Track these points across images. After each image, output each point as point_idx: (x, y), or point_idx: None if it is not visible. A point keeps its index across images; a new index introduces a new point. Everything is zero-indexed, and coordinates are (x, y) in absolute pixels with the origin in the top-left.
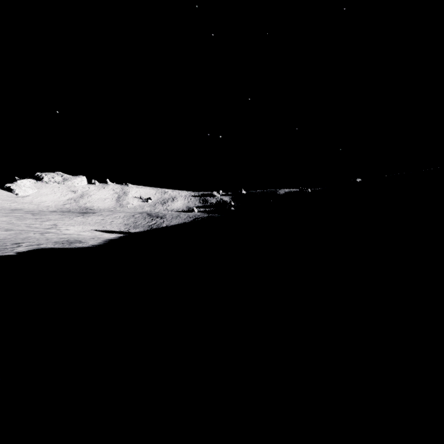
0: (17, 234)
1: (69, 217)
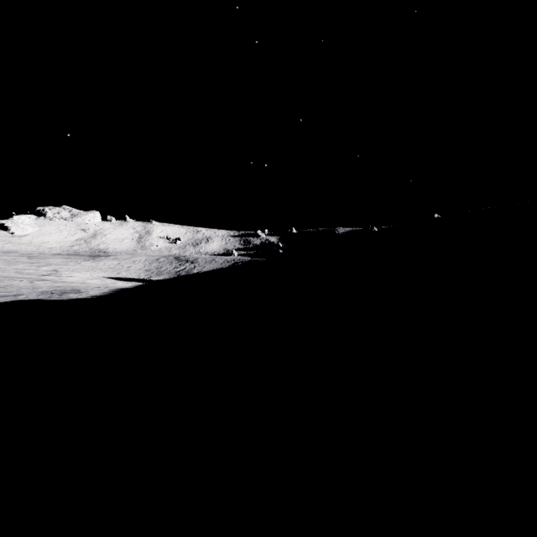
0: None
1: (76, 261)
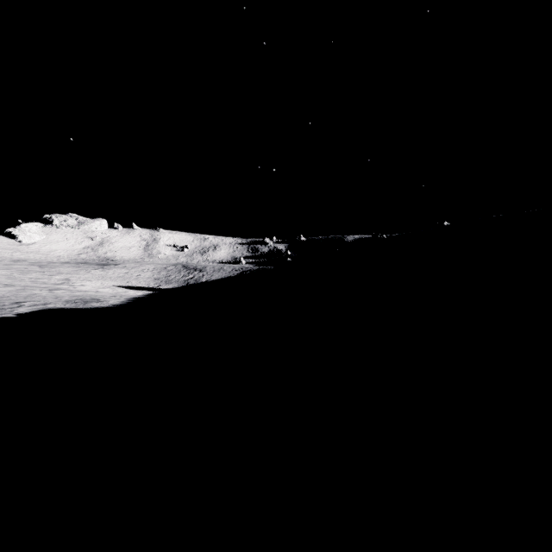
0: (19, 291)
1: (85, 270)
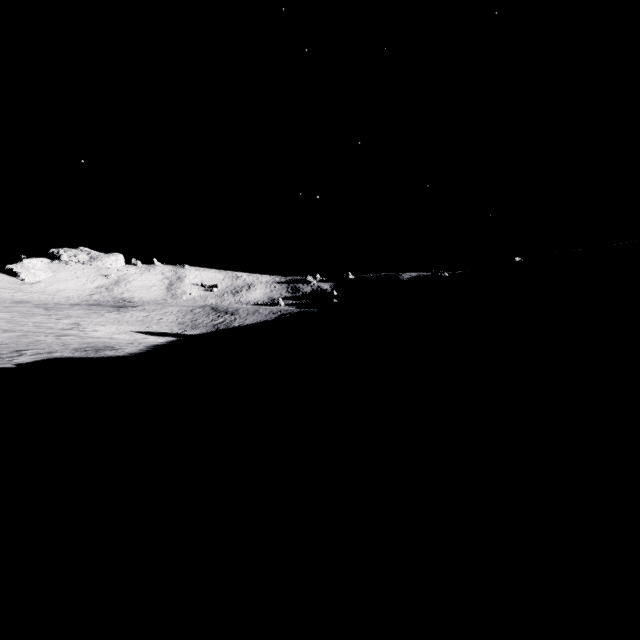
0: (20, 338)
1: (98, 313)
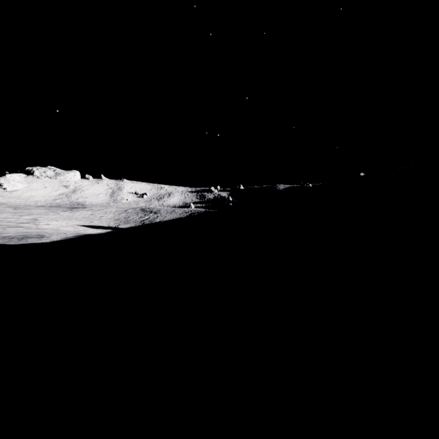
0: None
1: (55, 212)
